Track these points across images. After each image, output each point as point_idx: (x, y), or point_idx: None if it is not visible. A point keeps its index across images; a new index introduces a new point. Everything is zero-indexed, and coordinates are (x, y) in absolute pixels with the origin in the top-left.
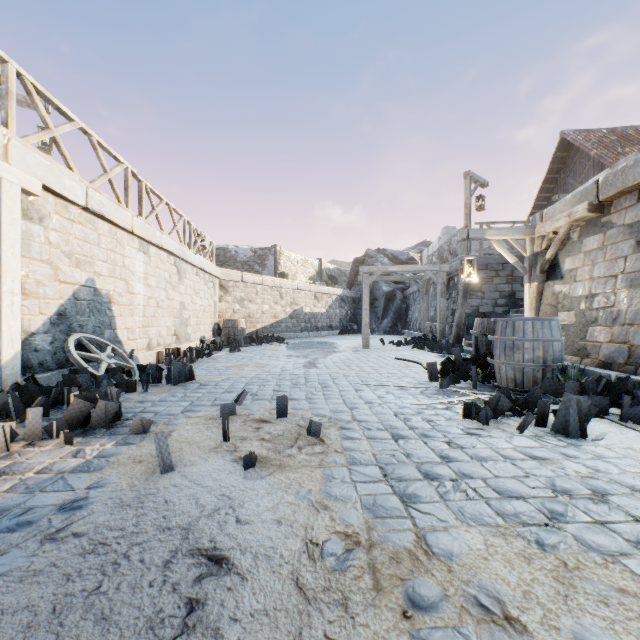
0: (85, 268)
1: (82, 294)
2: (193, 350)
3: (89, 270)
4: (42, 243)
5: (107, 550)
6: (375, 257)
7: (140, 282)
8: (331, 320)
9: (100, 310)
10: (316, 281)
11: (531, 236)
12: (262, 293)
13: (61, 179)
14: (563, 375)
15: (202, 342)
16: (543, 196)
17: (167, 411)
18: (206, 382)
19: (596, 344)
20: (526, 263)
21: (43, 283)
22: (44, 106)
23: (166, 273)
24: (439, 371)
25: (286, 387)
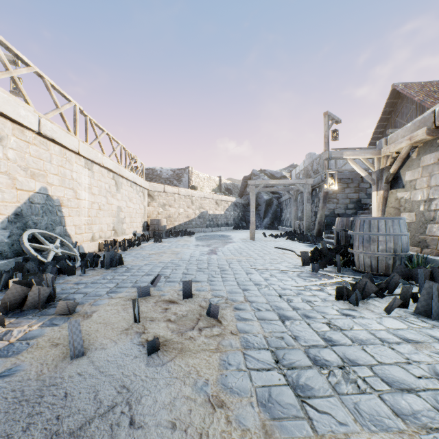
0: (39, 179)
1: (36, 199)
2: (126, 241)
3: (42, 181)
4: (0, 158)
5: None
6: (258, 175)
7: (85, 191)
8: (227, 219)
9: (52, 211)
10: (217, 192)
11: (378, 156)
12: (178, 200)
13: (17, 109)
14: (410, 262)
15: (134, 235)
16: (379, 131)
17: (95, 292)
18: (132, 266)
19: (435, 238)
20: (374, 176)
21: (1, 190)
22: (14, 60)
23: (106, 185)
24: (309, 258)
25: (193, 271)
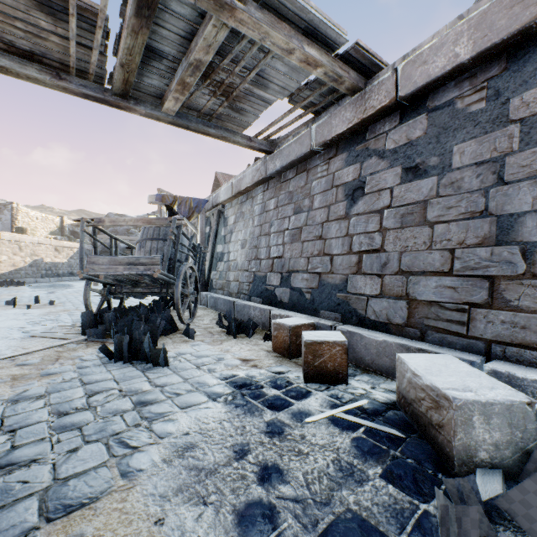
0: None
1: None
2: None
3: None
4: None
5: None
6: None
7: None
8: (73, 268)
9: None
10: (58, 235)
11: None
12: (0, 246)
13: None
14: None
15: None
16: None
17: None
18: None
19: None
20: None
21: None
22: None
23: None
24: None
25: None
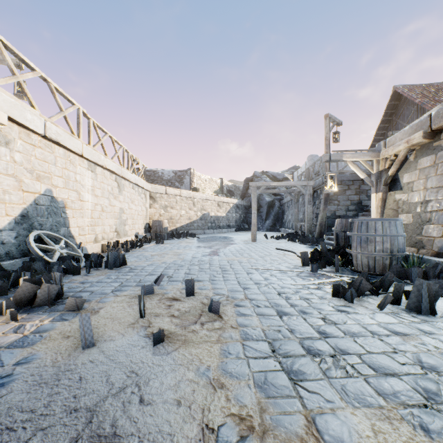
0: (44, 181)
1: (42, 201)
2: (128, 242)
3: (47, 183)
4: (8, 161)
5: (11, 437)
6: (260, 177)
7: (89, 193)
8: (229, 221)
9: (56, 213)
10: (219, 194)
11: (377, 158)
12: (180, 202)
13: (23, 113)
14: (406, 262)
15: (136, 237)
16: (380, 133)
17: (101, 290)
18: (135, 267)
19: (430, 238)
20: (373, 178)
21: (9, 192)
22: (18, 64)
23: (109, 186)
24: (309, 258)
25: (195, 271)
